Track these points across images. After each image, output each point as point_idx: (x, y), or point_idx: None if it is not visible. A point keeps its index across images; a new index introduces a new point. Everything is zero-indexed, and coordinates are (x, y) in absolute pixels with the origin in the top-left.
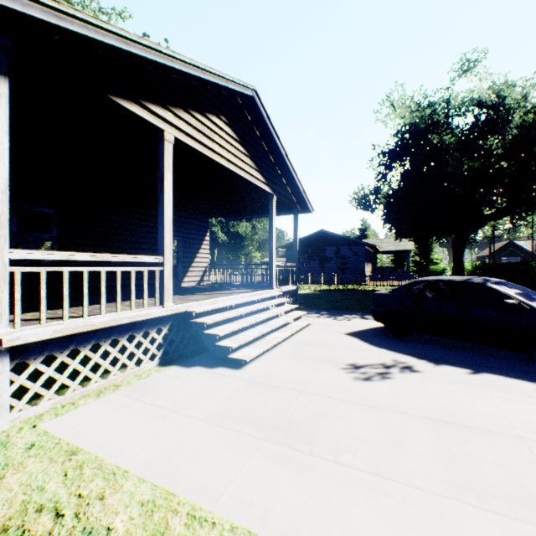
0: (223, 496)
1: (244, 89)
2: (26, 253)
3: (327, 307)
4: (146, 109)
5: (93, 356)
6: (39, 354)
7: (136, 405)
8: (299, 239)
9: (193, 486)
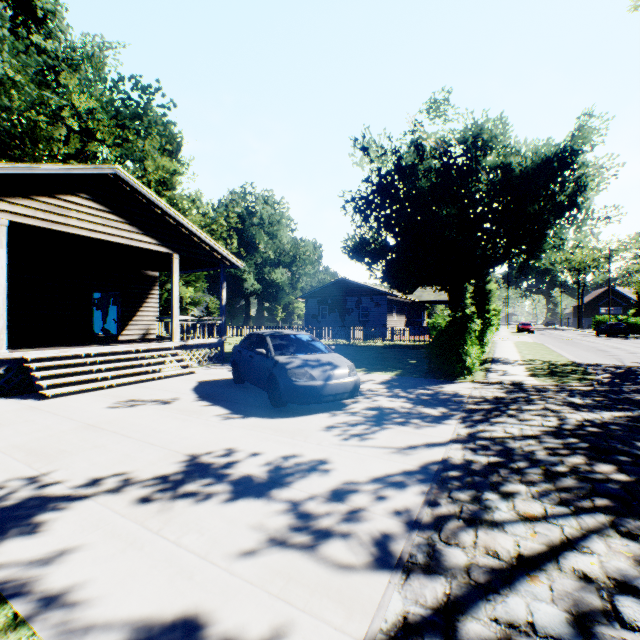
0: None
1: (99, 170)
2: None
3: None
4: None
5: None
6: None
7: None
8: (318, 289)
9: None
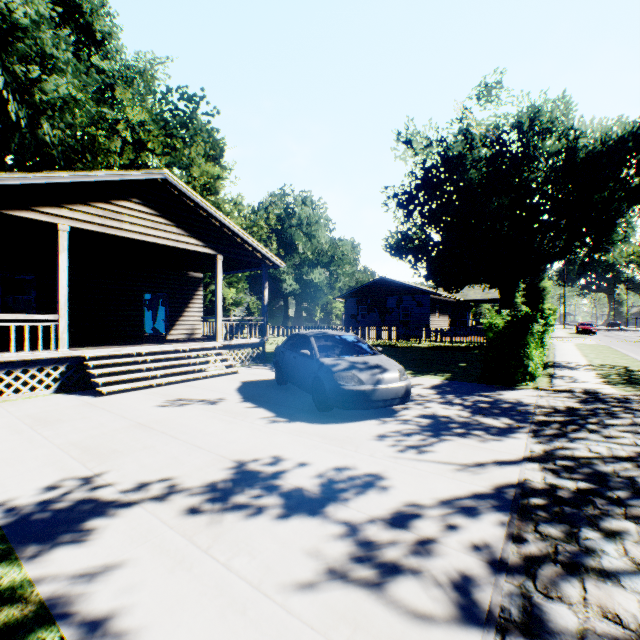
0: None
1: (149, 175)
2: None
3: None
4: (38, 212)
5: None
6: None
7: None
8: (357, 288)
9: None
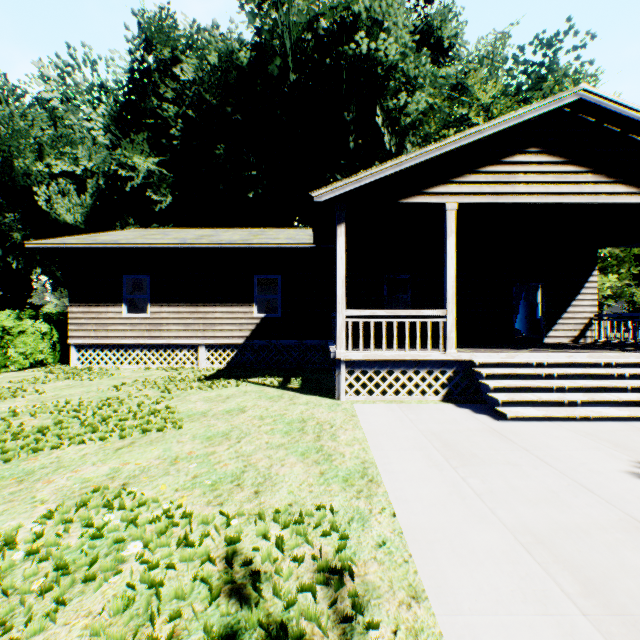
0: (382, 451)
1: (555, 103)
2: (352, 311)
3: None
4: (427, 194)
5: (388, 377)
6: (359, 368)
7: (397, 412)
8: None
9: (376, 443)
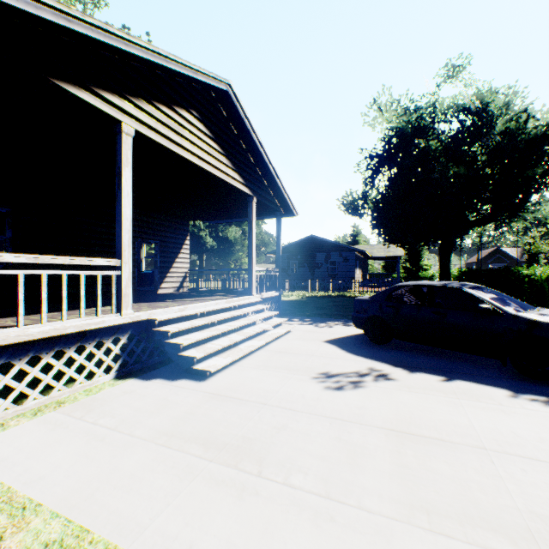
0: (146, 530)
1: (216, 82)
2: None
3: (311, 314)
4: (98, 96)
5: (31, 370)
6: None
7: (76, 425)
8: (289, 245)
9: (115, 519)
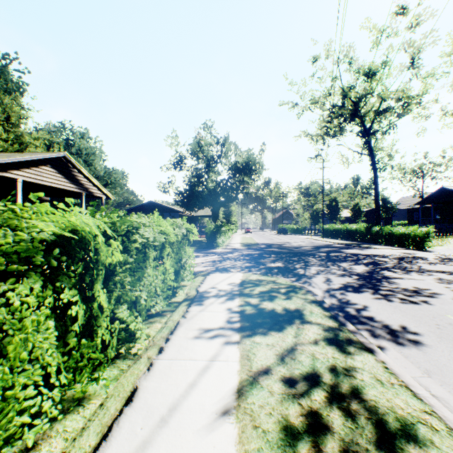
0: None
1: (59, 155)
2: None
3: None
4: (10, 173)
5: None
6: None
7: None
8: (135, 207)
9: None
